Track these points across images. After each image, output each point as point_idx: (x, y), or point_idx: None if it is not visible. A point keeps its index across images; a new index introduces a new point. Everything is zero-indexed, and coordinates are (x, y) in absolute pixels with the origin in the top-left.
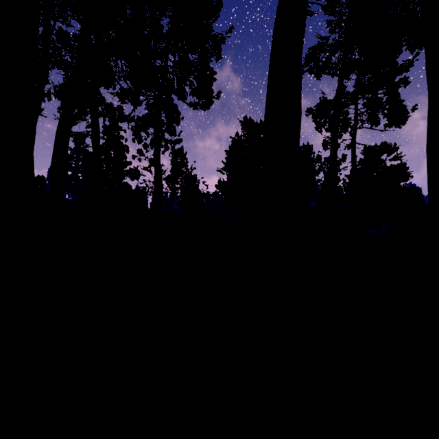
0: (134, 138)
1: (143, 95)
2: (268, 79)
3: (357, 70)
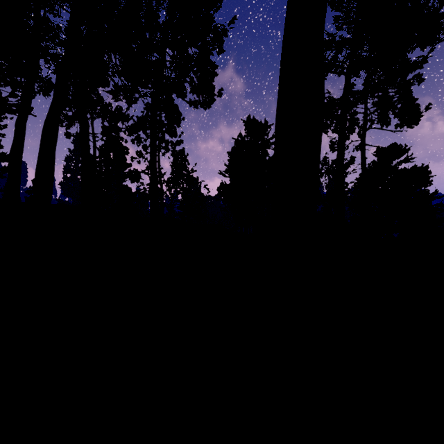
0: (134, 140)
1: (139, 92)
2: (281, 62)
3: (367, 68)
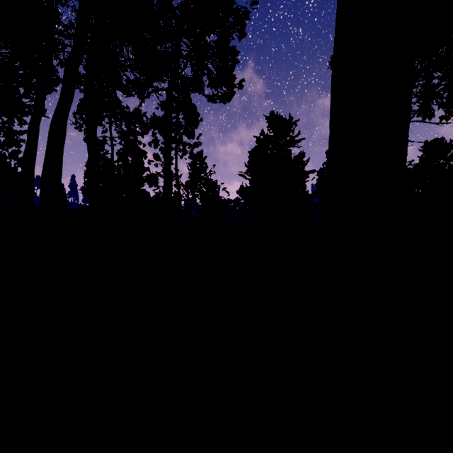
0: (151, 142)
1: (153, 86)
2: None
3: None
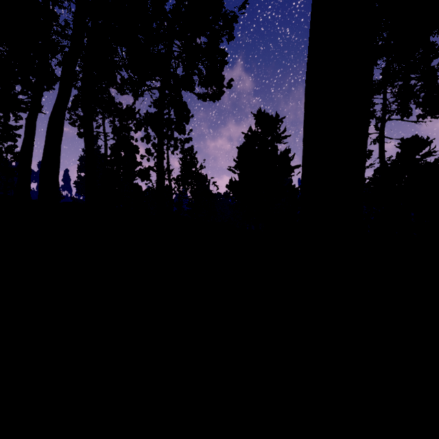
0: (143, 138)
1: (146, 85)
2: (312, 15)
3: (386, 54)
